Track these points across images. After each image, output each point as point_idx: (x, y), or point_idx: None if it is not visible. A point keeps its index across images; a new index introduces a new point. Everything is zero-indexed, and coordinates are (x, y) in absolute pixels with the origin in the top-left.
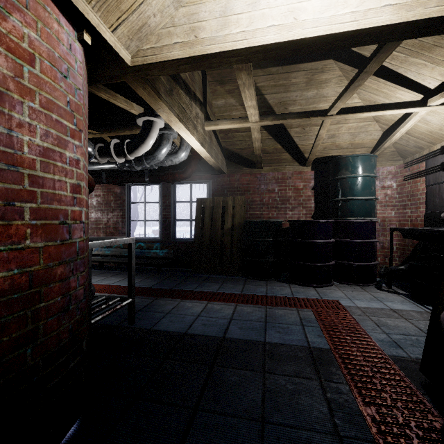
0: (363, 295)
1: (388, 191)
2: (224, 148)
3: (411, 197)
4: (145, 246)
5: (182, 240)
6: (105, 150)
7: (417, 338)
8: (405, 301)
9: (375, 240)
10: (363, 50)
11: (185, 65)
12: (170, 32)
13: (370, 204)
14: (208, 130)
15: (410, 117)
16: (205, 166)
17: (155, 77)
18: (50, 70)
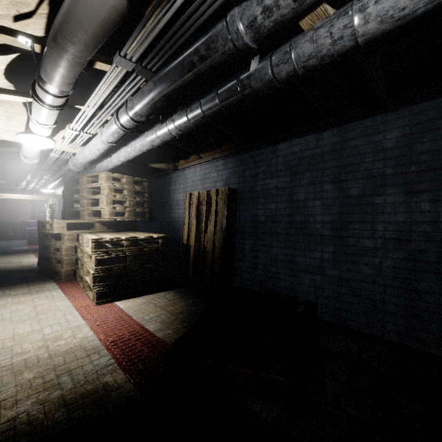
0: None
1: None
2: None
3: None
4: None
5: None
6: None
7: None
8: None
9: None
10: None
11: None
12: None
13: None
14: None
15: None
16: None
17: None
18: None
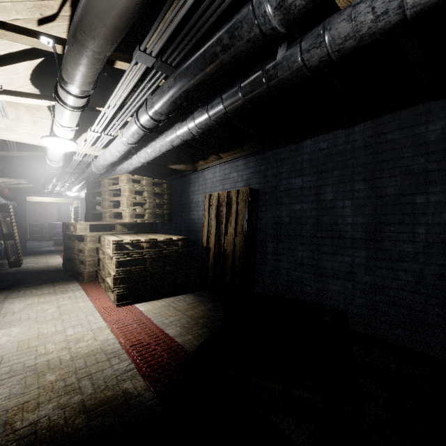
0: None
1: None
2: None
3: None
4: None
5: None
6: None
7: None
8: None
9: None
10: None
11: None
12: None
13: None
14: None
15: None
16: None
17: None
18: None
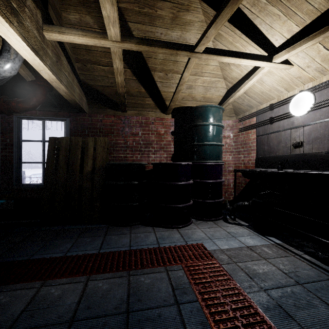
0: (220, 232)
1: (227, 140)
2: (83, 83)
3: (244, 145)
4: None
5: (30, 186)
6: None
7: (292, 289)
8: (251, 233)
9: (223, 180)
10: None
11: None
12: None
13: (219, 149)
14: (50, 39)
15: (255, 74)
16: (60, 100)
17: None
18: None
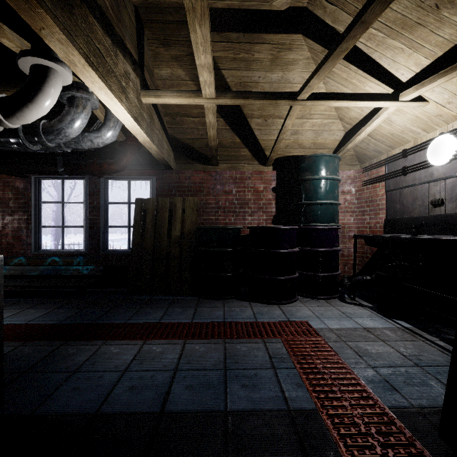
0: (331, 312)
1: (347, 197)
2: (171, 137)
3: (369, 203)
4: (61, 262)
5: (116, 252)
6: None
7: (406, 369)
8: (373, 315)
9: (339, 248)
10: (338, 23)
11: None
12: None
13: (334, 209)
14: (146, 103)
15: (378, 114)
16: (146, 158)
17: None
18: None
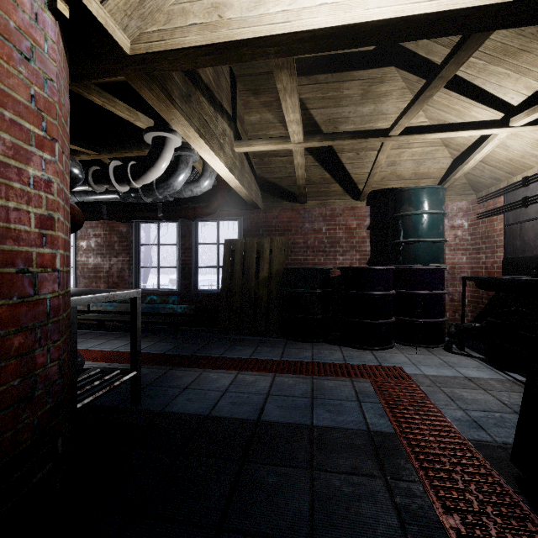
0: (431, 360)
1: (458, 232)
2: (259, 177)
3: (485, 239)
4: (158, 300)
5: (206, 292)
6: (102, 175)
7: (502, 415)
8: (481, 366)
9: (444, 291)
10: (433, 55)
11: (206, 56)
12: (184, 10)
13: (438, 247)
14: (239, 152)
15: (487, 141)
16: (235, 199)
17: (166, 75)
18: (0, 45)
